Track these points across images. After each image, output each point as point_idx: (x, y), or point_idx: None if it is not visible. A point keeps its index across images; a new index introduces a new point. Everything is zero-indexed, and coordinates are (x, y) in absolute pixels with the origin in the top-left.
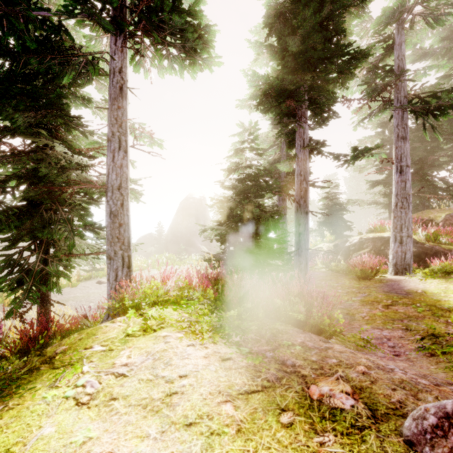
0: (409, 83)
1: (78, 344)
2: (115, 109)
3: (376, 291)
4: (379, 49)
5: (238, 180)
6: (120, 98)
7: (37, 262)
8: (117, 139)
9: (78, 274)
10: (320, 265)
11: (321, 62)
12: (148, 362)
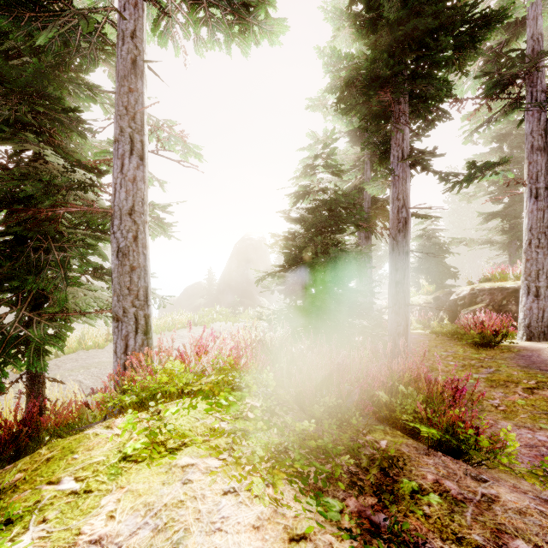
0: (546, 74)
1: (41, 471)
2: (125, 92)
3: (506, 365)
4: (518, 10)
5: (309, 210)
6: (133, 77)
7: (14, 324)
8: (127, 139)
9: (108, 333)
10: (416, 325)
11: (429, 36)
12: (143, 535)
